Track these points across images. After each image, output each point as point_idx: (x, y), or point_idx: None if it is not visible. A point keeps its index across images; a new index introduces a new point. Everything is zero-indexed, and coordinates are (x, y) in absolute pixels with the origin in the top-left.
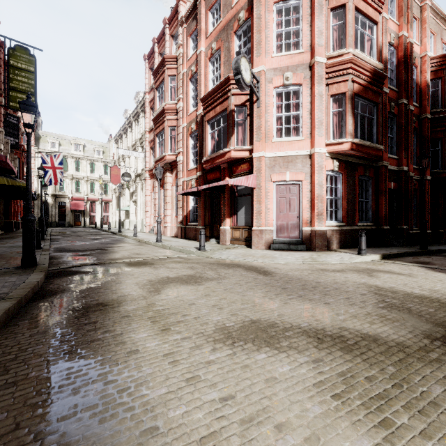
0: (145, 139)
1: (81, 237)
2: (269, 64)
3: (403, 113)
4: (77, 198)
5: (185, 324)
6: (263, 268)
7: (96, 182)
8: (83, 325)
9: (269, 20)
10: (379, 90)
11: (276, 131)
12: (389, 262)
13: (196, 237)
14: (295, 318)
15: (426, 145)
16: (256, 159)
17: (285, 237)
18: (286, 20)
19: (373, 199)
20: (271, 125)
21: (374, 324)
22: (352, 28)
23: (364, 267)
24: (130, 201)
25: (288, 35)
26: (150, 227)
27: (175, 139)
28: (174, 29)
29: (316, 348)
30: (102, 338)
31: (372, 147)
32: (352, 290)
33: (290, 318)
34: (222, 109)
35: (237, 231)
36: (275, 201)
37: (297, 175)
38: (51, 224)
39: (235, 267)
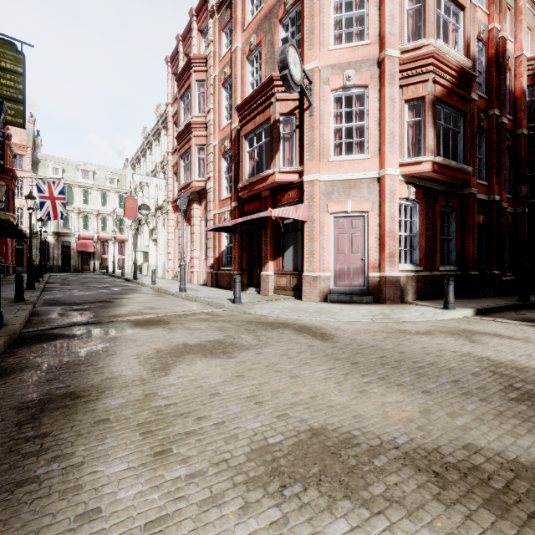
0: (167, 163)
1: (84, 285)
2: (325, 59)
3: (495, 127)
4: (84, 236)
5: (199, 439)
6: (319, 329)
7: (109, 217)
8: (22, 442)
9: (325, 2)
10: (467, 95)
11: (333, 147)
12: (488, 319)
13: (230, 286)
14: (384, 425)
15: (522, 168)
16: (307, 183)
17: (346, 286)
18: (346, 5)
19: (457, 237)
20: (327, 139)
21: (520, 437)
22: (434, 13)
23: (457, 328)
24: (149, 240)
25: (348, 25)
26: (173, 272)
27: (204, 161)
28: (203, 22)
29: (438, 500)
30: (42, 475)
31: (458, 168)
32: (457, 367)
33: (375, 425)
34: (264, 120)
35: (283, 278)
36: (333, 239)
37: (362, 205)
38: (53, 269)
39: (282, 327)
